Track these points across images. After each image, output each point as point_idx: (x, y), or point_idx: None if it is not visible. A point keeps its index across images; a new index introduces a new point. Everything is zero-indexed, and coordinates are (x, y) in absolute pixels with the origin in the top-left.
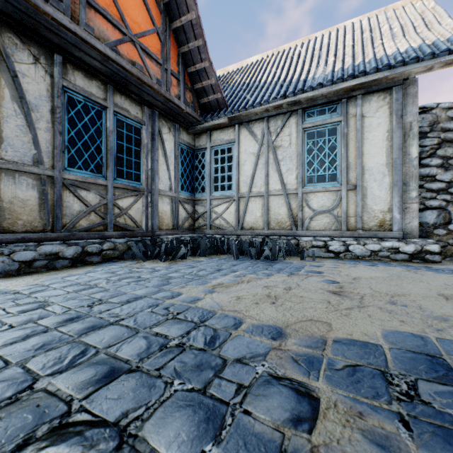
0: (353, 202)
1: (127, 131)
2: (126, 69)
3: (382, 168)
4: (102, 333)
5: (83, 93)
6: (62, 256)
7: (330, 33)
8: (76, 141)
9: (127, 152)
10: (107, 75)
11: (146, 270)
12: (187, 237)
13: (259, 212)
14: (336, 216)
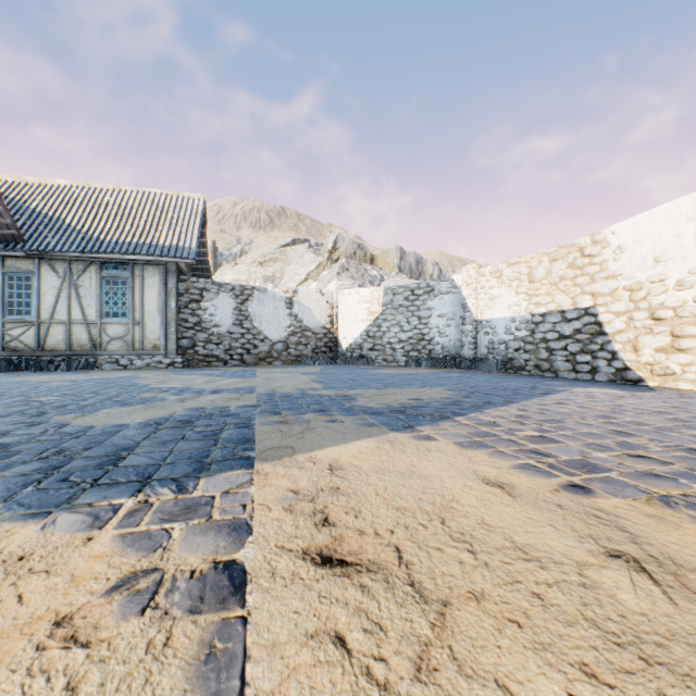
0: (138, 332)
1: None
2: None
3: (156, 313)
4: None
5: None
6: None
7: (139, 194)
8: None
9: None
10: None
11: None
12: None
13: (62, 337)
14: (127, 342)
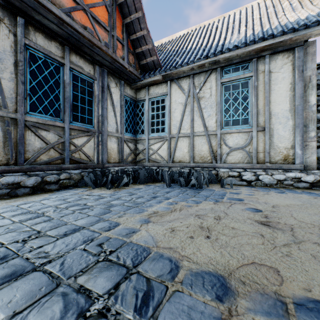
0: (262, 140)
1: (81, 84)
2: (78, 32)
3: (286, 113)
4: (17, 286)
5: (43, 51)
6: (23, 185)
7: (241, 11)
8: (37, 90)
9: (81, 101)
10: (63, 37)
11: (93, 197)
12: (129, 168)
13: (186, 149)
14: (248, 152)
